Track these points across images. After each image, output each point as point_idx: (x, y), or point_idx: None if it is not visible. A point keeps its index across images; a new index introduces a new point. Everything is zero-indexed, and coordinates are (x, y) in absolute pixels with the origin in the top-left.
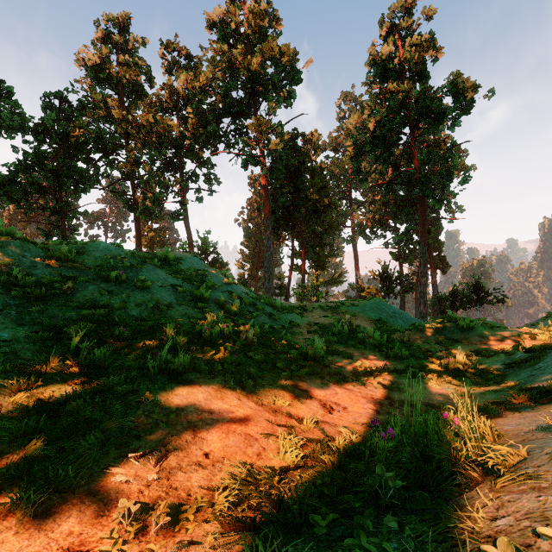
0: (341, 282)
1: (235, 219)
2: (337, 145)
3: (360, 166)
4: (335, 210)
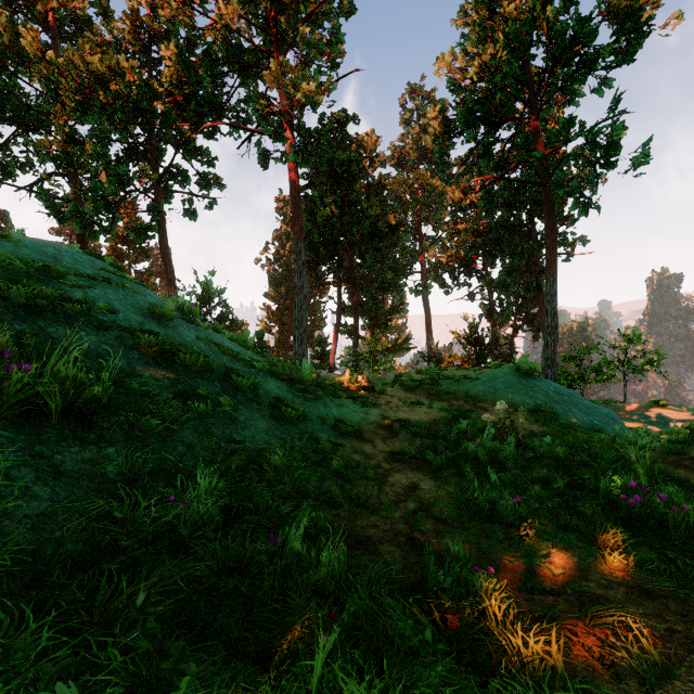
0: (409, 349)
1: (255, 259)
2: (401, 160)
3: (435, 186)
4: (399, 247)
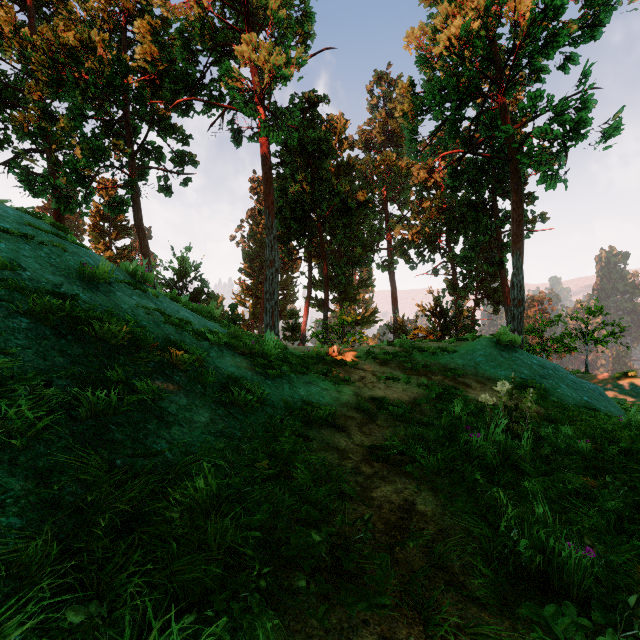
0: (376, 322)
1: (230, 236)
2: (368, 143)
3: (401, 167)
4: (367, 225)
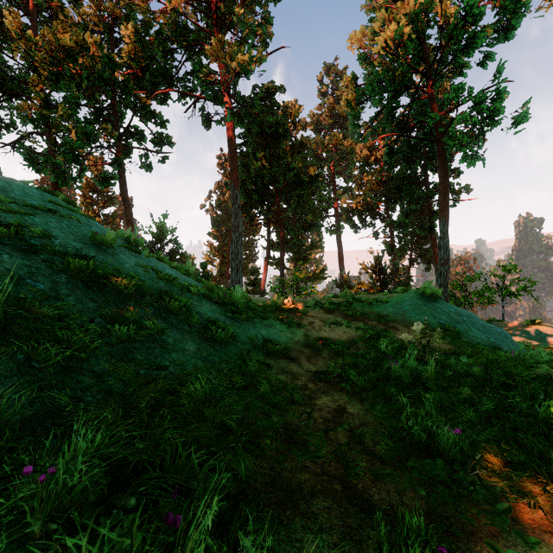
0: (325, 278)
1: (201, 205)
2: (319, 125)
3: (346, 146)
4: (317, 195)
